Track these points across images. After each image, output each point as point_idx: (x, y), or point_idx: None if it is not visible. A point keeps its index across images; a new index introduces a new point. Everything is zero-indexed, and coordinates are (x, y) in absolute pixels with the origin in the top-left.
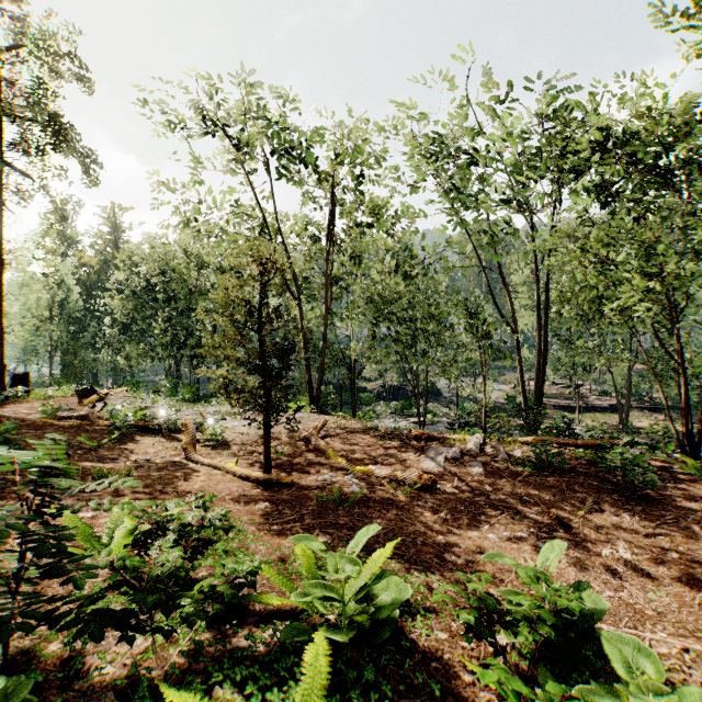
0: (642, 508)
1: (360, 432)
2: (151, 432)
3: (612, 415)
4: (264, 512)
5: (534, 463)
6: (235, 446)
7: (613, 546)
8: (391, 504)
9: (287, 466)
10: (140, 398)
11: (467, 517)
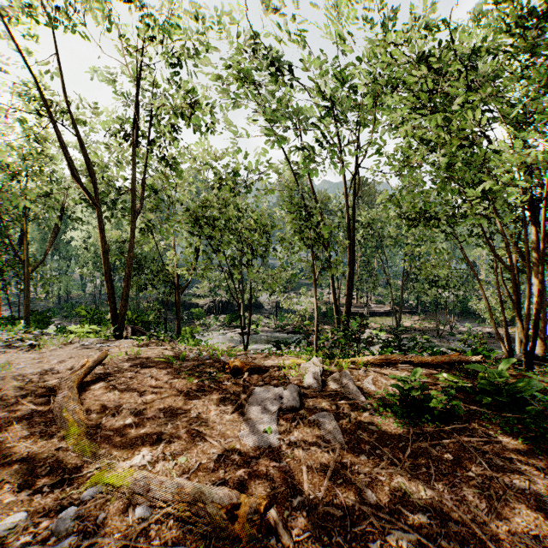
0: None
1: (159, 365)
2: None
3: (386, 318)
4: None
5: (403, 405)
6: None
7: None
8: None
9: None
10: None
11: None
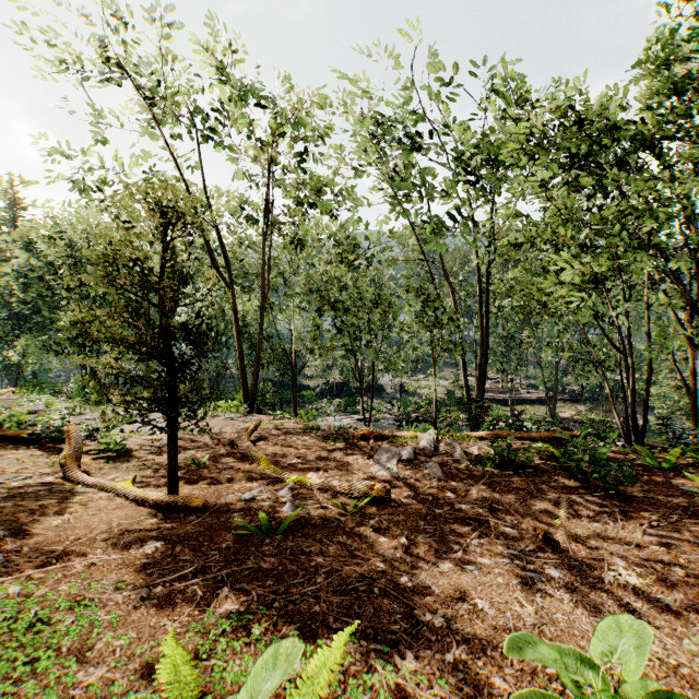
0: (619, 509)
1: (300, 433)
2: (27, 443)
3: (540, 407)
4: (150, 561)
5: (494, 461)
6: (139, 457)
7: (611, 566)
8: (336, 527)
9: (205, 481)
10: (28, 400)
11: (434, 539)
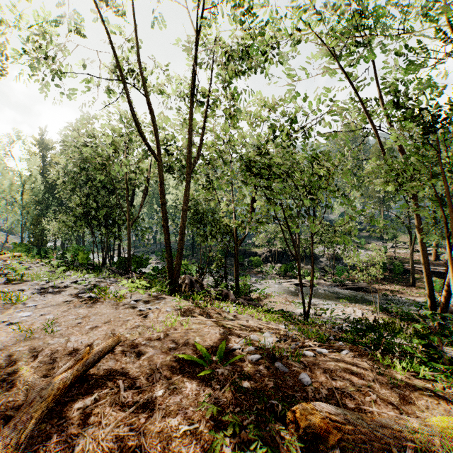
0: None
1: (186, 363)
2: None
3: None
4: None
5: None
6: None
7: None
8: None
9: None
10: None
11: None
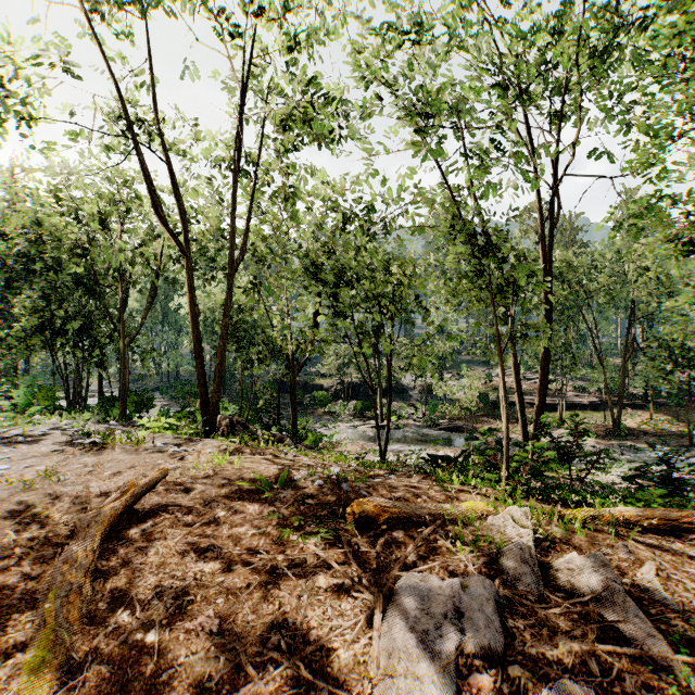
0: None
1: (245, 493)
2: None
3: (593, 413)
4: None
5: None
6: None
7: None
8: None
9: None
10: None
11: None
